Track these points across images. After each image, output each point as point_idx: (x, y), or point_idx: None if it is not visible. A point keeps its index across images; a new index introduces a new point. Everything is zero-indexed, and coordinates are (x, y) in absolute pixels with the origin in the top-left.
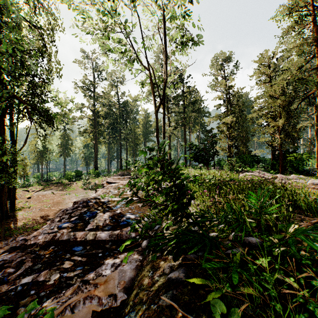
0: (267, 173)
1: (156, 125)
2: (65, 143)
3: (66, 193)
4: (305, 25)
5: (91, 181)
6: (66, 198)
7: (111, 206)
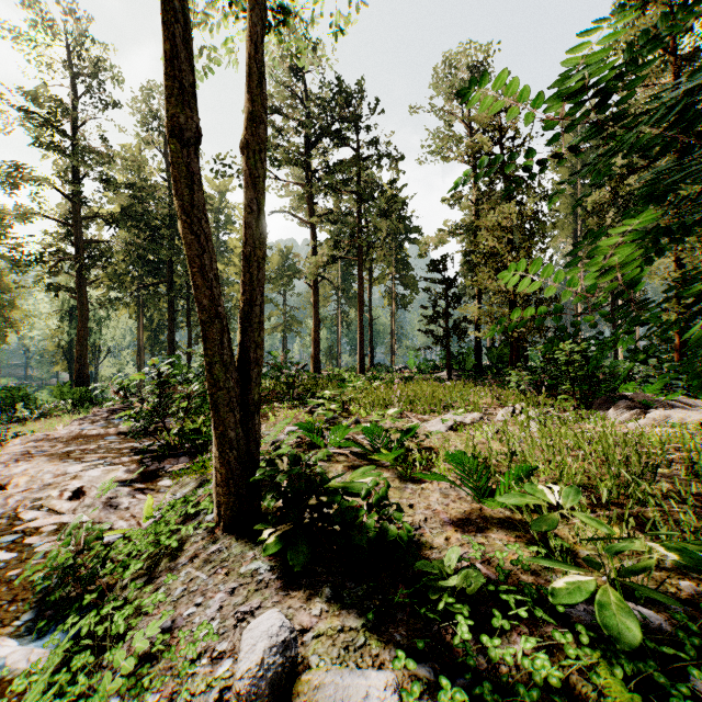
0: None
1: (167, 34)
2: None
3: None
4: None
5: (43, 427)
6: None
7: None
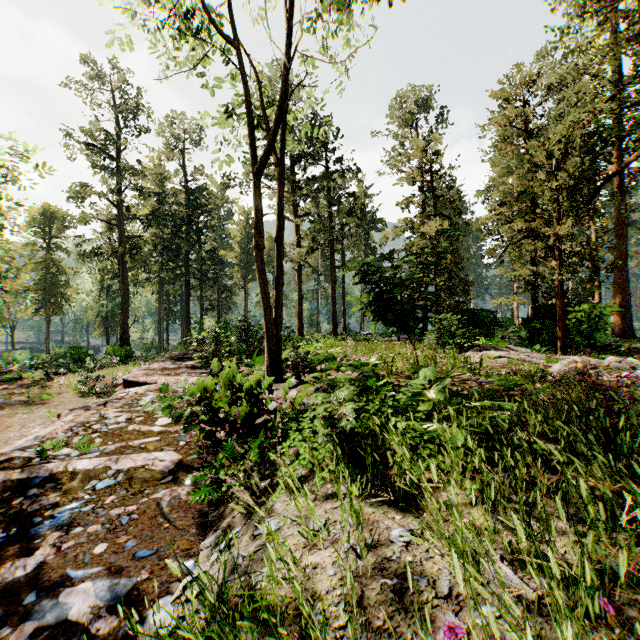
0: (532, 352)
1: (255, 216)
2: (49, 281)
3: (25, 407)
4: (615, 2)
5: (106, 373)
6: (16, 426)
7: (35, 512)
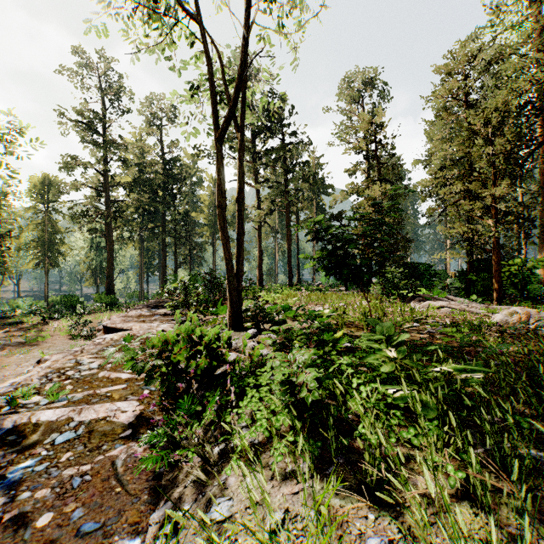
0: (470, 302)
1: (218, 178)
2: (48, 239)
3: (22, 348)
4: None
5: (94, 318)
6: (12, 365)
7: None
